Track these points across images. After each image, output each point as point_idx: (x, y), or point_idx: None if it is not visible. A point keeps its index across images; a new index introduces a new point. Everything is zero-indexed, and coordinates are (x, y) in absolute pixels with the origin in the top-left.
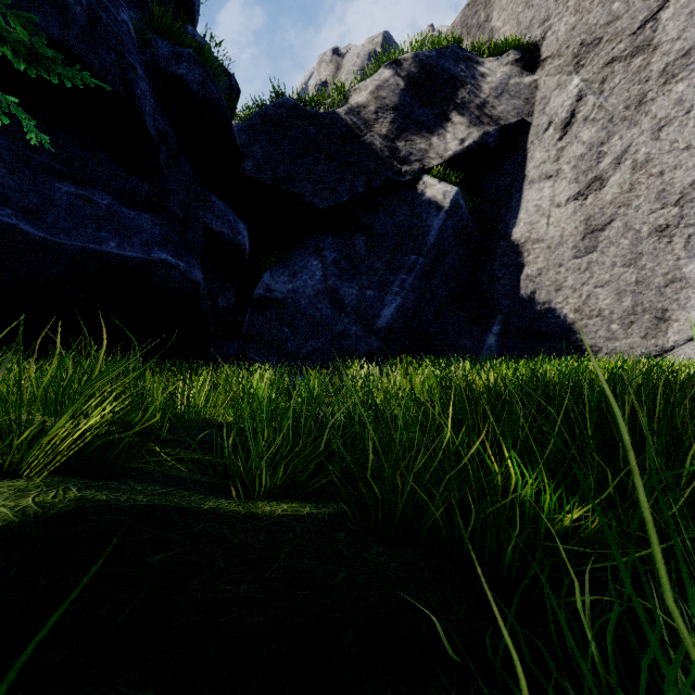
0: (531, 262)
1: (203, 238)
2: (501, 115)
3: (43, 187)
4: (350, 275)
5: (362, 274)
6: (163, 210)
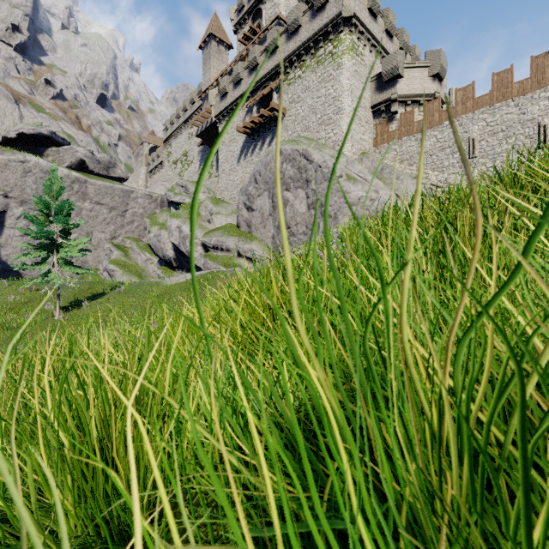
0: (7, 250)
1: None
2: None
3: None
4: None
5: None
6: None
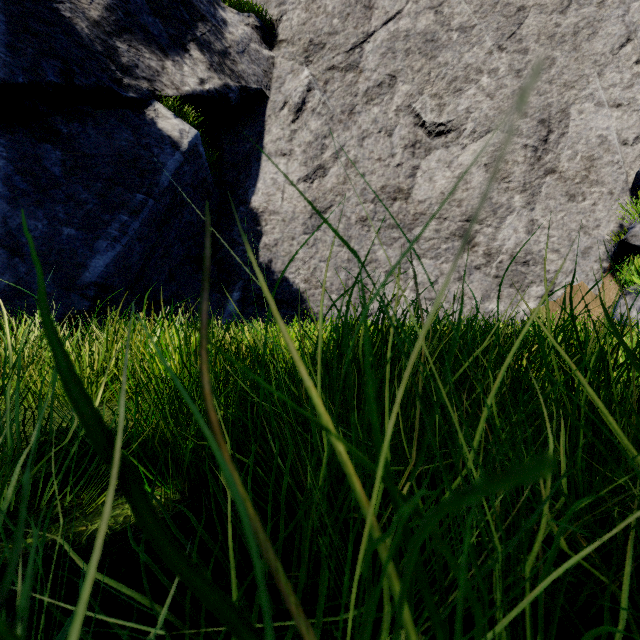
0: (269, 232)
1: None
2: (242, 74)
3: None
4: (31, 200)
5: (55, 202)
6: None
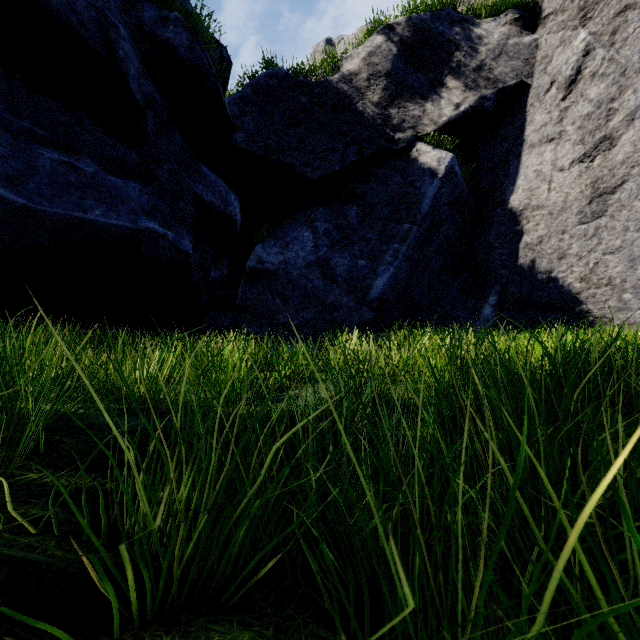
0: (531, 229)
1: (194, 208)
2: (498, 78)
3: (25, 153)
4: (341, 245)
5: (353, 244)
6: (152, 179)
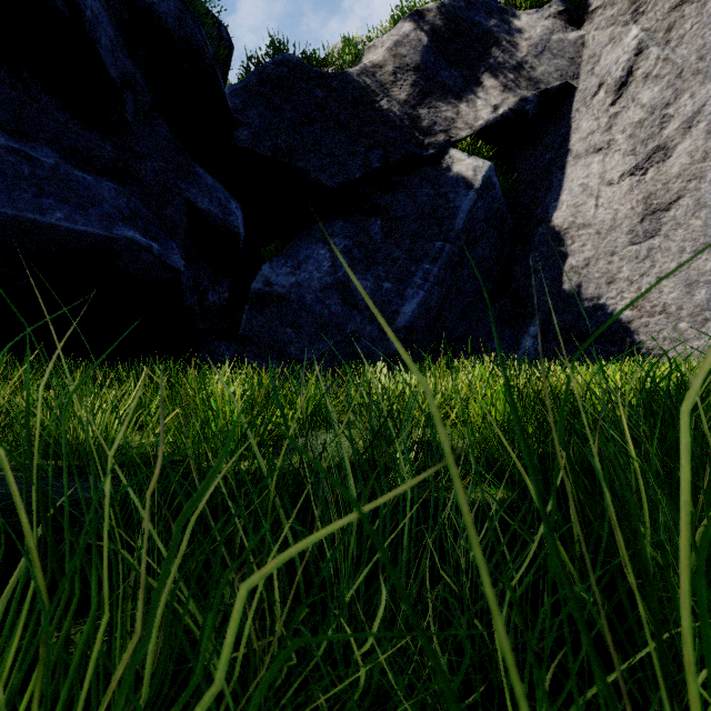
0: (576, 251)
1: (186, 217)
2: (541, 78)
3: None
4: (363, 265)
5: (377, 264)
6: (132, 178)
